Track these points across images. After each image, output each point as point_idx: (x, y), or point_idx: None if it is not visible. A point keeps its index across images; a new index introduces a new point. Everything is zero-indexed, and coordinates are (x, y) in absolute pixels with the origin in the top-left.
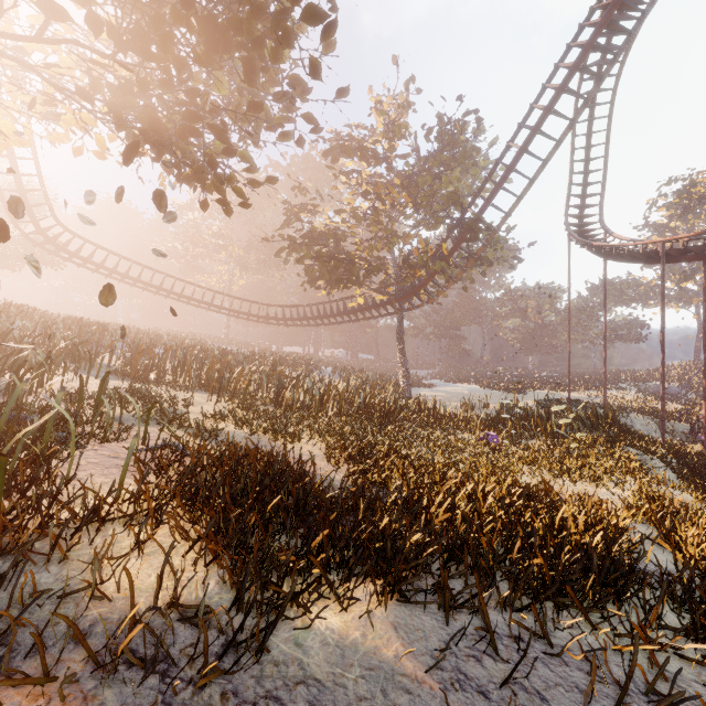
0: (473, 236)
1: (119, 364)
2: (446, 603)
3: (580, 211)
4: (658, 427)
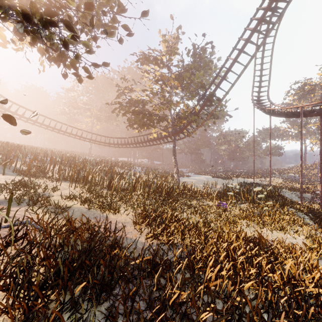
0: (210, 103)
1: (19, 167)
2: None
3: (258, 94)
4: (295, 196)
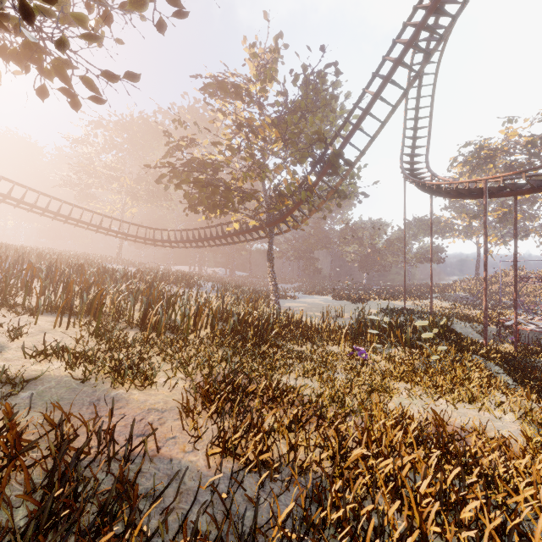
0: (334, 170)
1: None
2: None
3: (411, 159)
4: (472, 330)
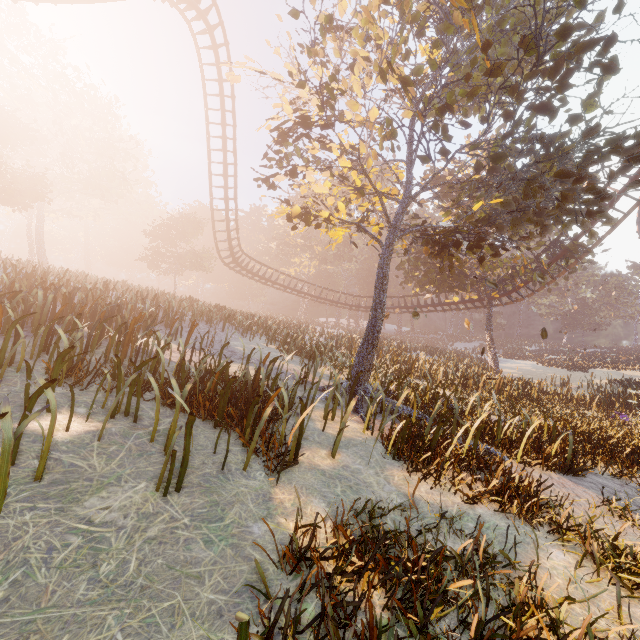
0: (569, 255)
1: None
2: None
3: None
4: None
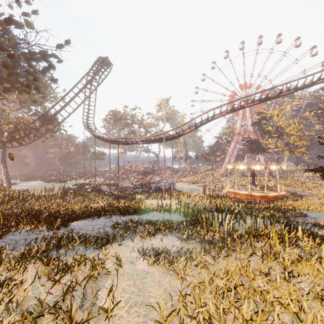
0: (51, 123)
1: None
2: (87, 217)
3: (87, 118)
4: (109, 188)
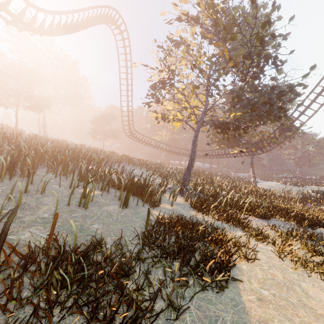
0: (289, 130)
1: None
2: None
3: None
4: None
